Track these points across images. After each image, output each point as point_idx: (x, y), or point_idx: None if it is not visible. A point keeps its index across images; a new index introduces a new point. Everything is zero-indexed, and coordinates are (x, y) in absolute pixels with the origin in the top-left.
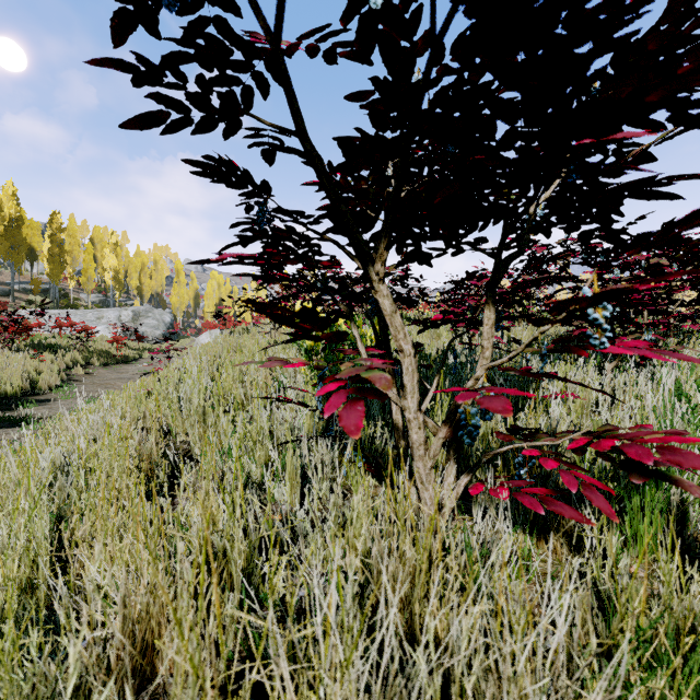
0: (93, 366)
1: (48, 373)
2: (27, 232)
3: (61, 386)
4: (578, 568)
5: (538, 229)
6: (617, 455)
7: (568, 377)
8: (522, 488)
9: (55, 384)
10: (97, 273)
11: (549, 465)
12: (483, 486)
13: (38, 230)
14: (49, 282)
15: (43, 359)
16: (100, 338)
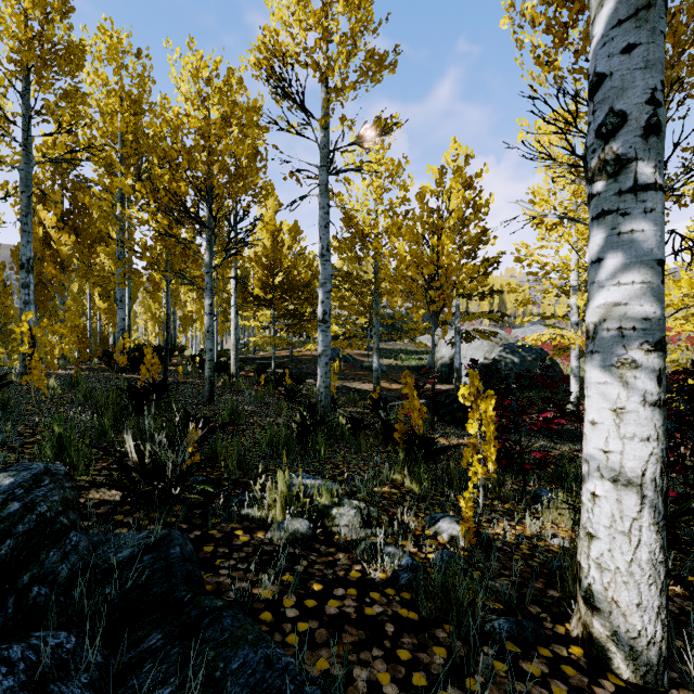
0: None
1: None
2: None
3: None
4: None
5: None
6: None
7: None
8: None
9: None
10: None
11: None
12: None
13: None
14: None
15: None
16: None
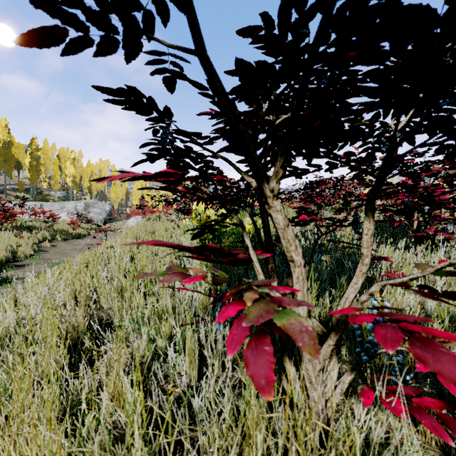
0: (57, 241)
1: (25, 246)
2: (16, 151)
3: (34, 255)
4: (448, 453)
5: (386, 148)
6: (450, 330)
7: (389, 256)
8: (375, 357)
9: (29, 253)
10: (62, 178)
11: (453, 388)
12: (373, 392)
13: (23, 149)
14: (30, 184)
15: (22, 236)
16: (62, 221)
